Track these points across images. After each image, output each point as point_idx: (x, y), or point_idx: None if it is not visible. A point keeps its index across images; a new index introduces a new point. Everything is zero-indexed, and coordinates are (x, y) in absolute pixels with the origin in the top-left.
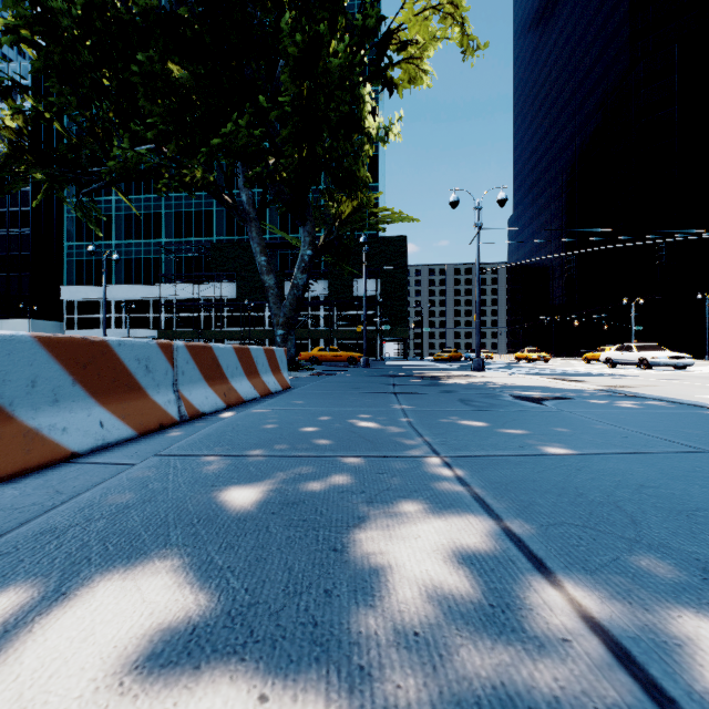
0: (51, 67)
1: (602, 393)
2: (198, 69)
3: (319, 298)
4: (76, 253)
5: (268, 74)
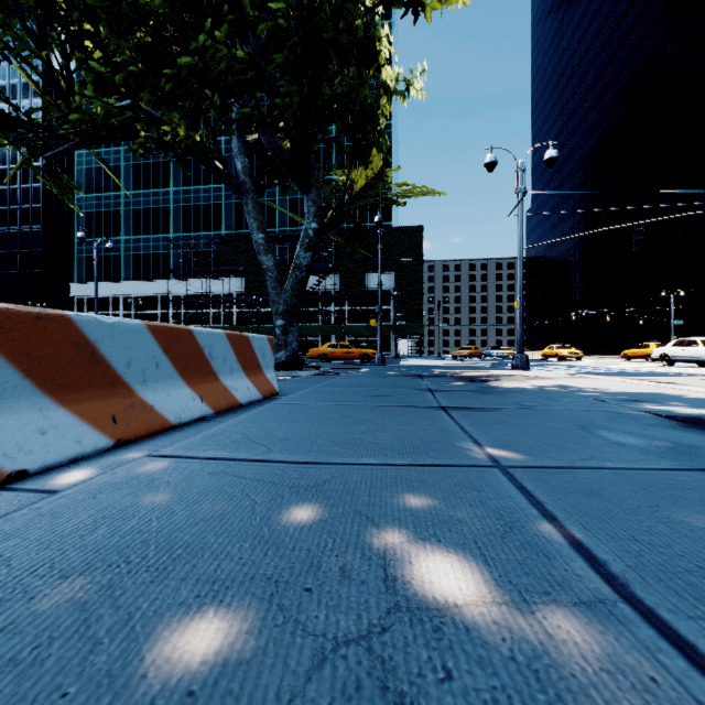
0: None
1: None
2: None
3: (330, 293)
4: (86, 249)
5: (264, 7)
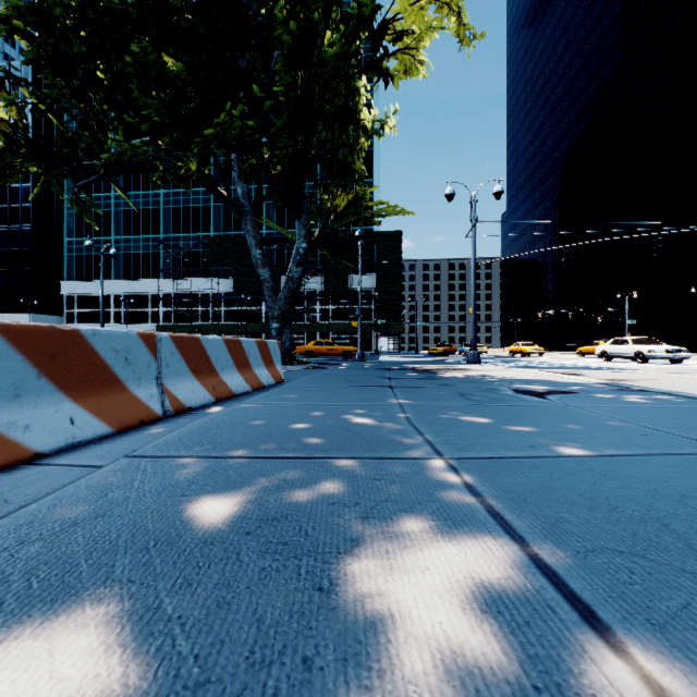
0: (44, 57)
1: (605, 387)
2: (192, 60)
3: (315, 293)
4: (76, 248)
5: (263, 66)
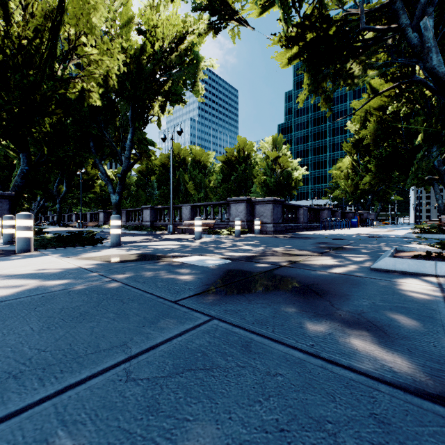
0: None
1: None
2: None
3: None
4: None
5: None
